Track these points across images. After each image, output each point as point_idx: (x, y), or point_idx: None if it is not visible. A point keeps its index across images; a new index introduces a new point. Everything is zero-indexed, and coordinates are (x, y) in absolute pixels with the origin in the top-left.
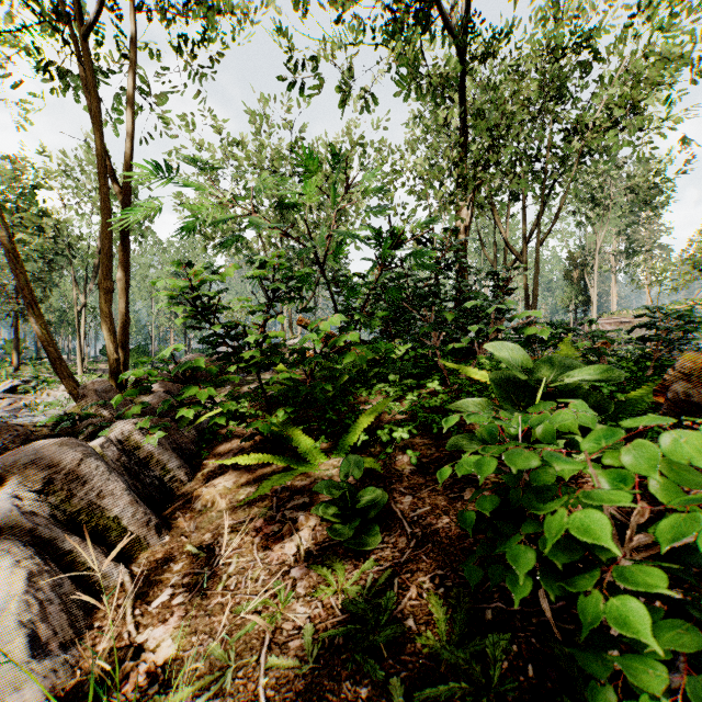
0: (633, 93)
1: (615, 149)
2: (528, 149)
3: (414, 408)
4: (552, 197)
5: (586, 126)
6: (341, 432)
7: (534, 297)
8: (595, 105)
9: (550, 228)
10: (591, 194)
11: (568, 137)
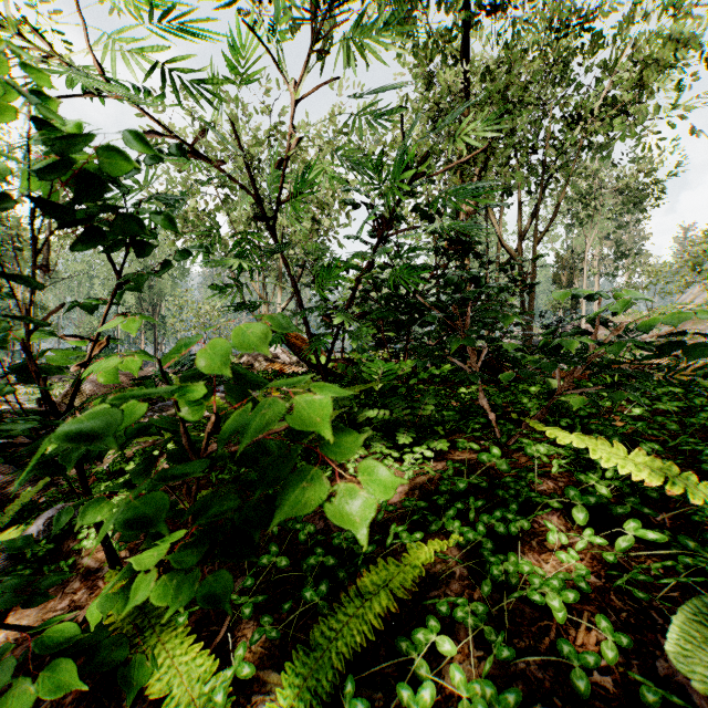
0: (644, 75)
1: (622, 138)
2: (525, 139)
3: (470, 537)
4: (548, 193)
5: (590, 113)
6: (299, 587)
7: (531, 300)
8: (593, 96)
9: (548, 225)
10: (582, 195)
11: (571, 125)
